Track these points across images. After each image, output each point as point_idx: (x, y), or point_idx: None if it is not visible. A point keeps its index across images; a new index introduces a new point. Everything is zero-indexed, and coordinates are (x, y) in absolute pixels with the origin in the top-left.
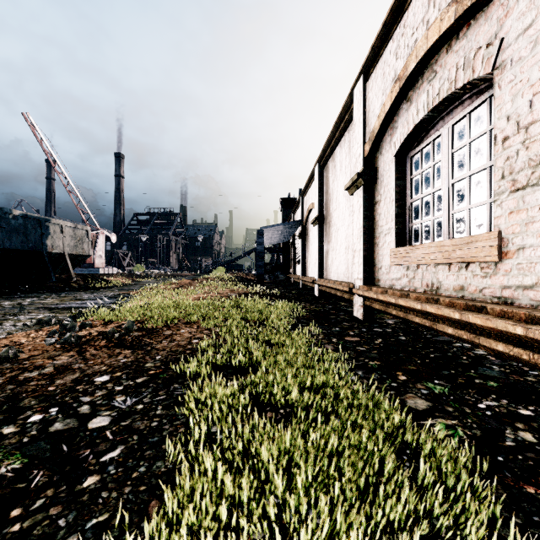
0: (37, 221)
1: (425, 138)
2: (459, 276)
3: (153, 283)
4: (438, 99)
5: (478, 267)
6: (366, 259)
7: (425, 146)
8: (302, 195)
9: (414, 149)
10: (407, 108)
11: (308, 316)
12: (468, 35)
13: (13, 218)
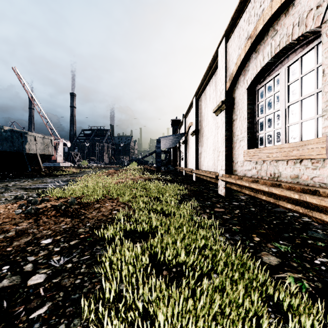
0: (19, 133)
1: (268, 77)
2: (294, 168)
3: (92, 172)
4: (279, 48)
5: (310, 162)
6: (227, 157)
7: (268, 82)
8: (184, 117)
9: (260, 84)
10: (255, 57)
11: (189, 194)
12: (302, 2)
13: (4, 132)
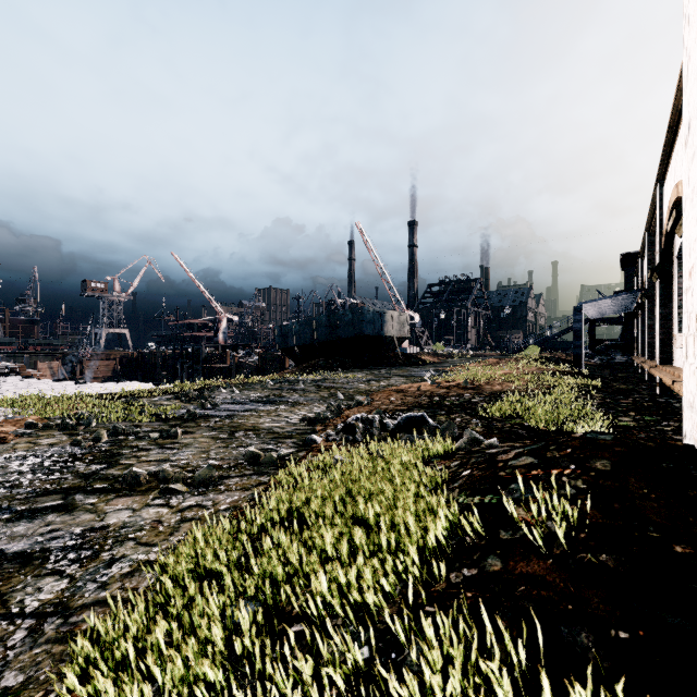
0: (379, 313)
1: None
2: None
3: (459, 362)
4: None
5: None
6: (663, 342)
7: None
8: (640, 258)
9: None
10: None
11: (604, 390)
12: None
13: (368, 314)
